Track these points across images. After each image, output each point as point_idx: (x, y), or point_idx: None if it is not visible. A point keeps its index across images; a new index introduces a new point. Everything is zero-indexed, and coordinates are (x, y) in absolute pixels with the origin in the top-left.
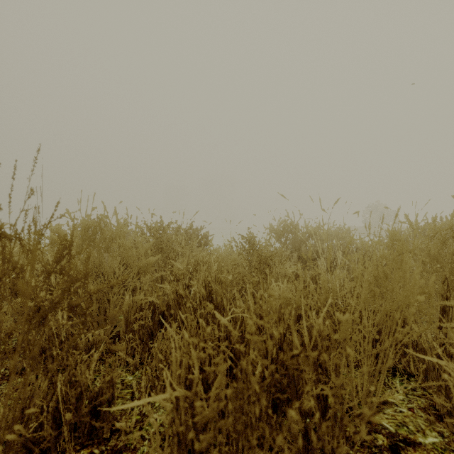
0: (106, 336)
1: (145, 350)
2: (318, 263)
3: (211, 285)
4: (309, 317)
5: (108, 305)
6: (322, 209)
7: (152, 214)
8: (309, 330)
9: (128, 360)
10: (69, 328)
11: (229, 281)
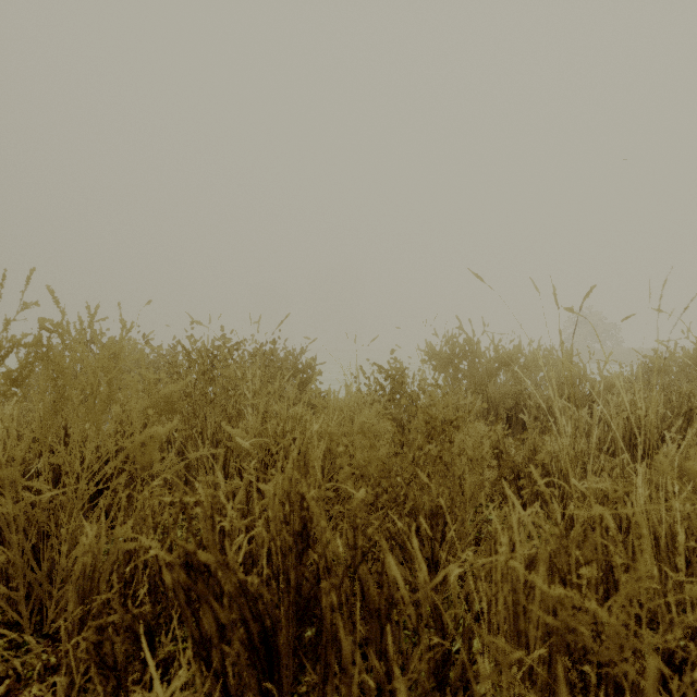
0: (30, 637)
1: (122, 691)
2: (522, 417)
3: (308, 505)
4: (625, 649)
5: (56, 541)
6: (566, 308)
7: (192, 322)
8: None
9: None
10: None
11: (357, 501)
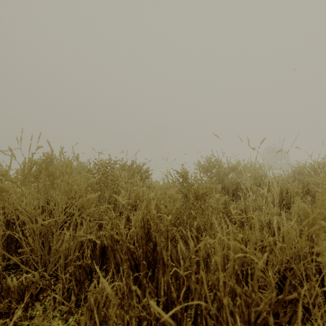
0: (45, 273)
1: (82, 290)
2: (238, 193)
3: (150, 223)
4: None
5: (51, 239)
6: (252, 148)
7: (99, 153)
8: (270, 295)
9: (61, 308)
10: (0, 271)
11: (168, 220)
